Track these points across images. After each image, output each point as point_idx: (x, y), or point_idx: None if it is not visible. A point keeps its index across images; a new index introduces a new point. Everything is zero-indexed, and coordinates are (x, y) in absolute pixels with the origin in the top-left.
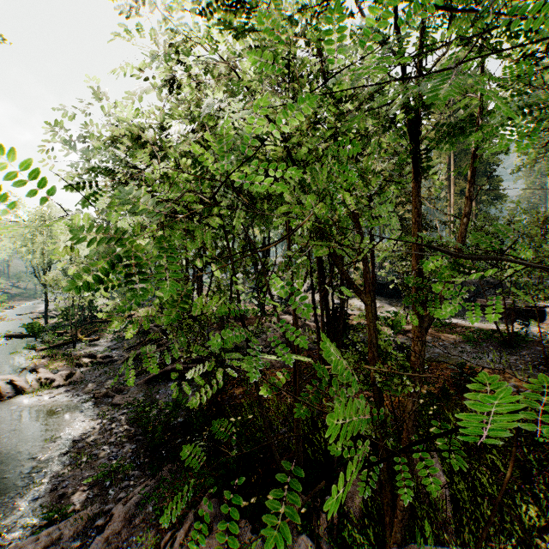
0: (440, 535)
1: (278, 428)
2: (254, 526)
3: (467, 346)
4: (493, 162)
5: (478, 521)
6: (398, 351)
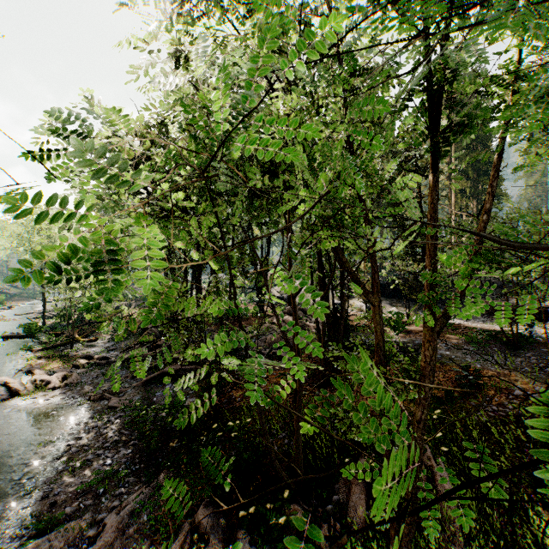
0: (448, 548)
1: (277, 432)
2: (252, 537)
3: (470, 347)
4: None
5: (487, 533)
6: (400, 352)
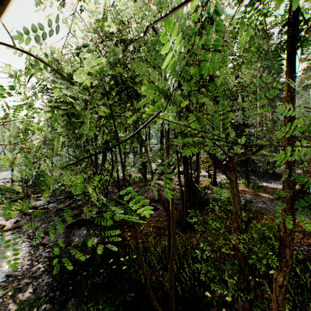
0: None
1: (155, 266)
2: None
3: (278, 202)
4: (281, 89)
5: None
6: None
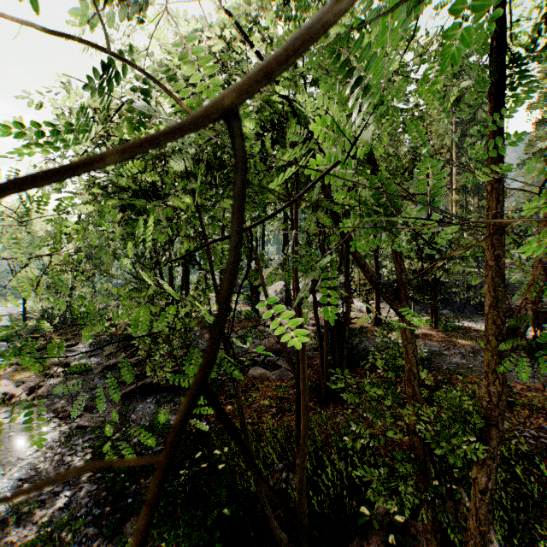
0: None
1: (273, 465)
2: None
3: None
4: None
5: None
6: None
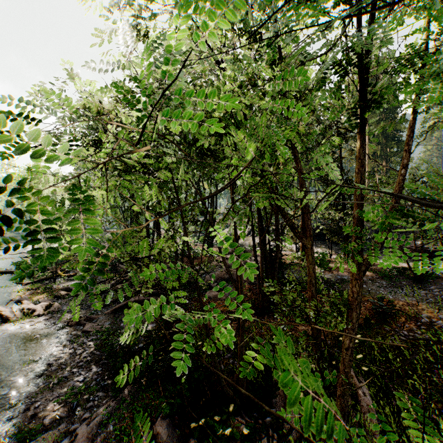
0: None
1: (224, 354)
2: None
3: (383, 281)
4: (400, 129)
5: None
6: (325, 285)
